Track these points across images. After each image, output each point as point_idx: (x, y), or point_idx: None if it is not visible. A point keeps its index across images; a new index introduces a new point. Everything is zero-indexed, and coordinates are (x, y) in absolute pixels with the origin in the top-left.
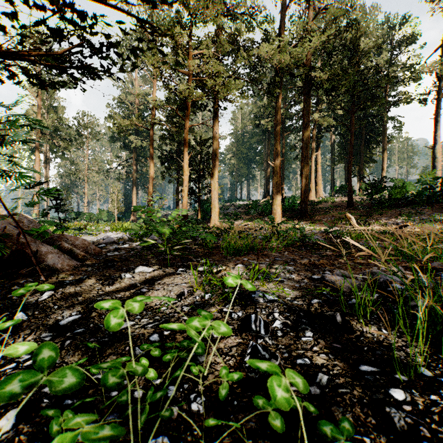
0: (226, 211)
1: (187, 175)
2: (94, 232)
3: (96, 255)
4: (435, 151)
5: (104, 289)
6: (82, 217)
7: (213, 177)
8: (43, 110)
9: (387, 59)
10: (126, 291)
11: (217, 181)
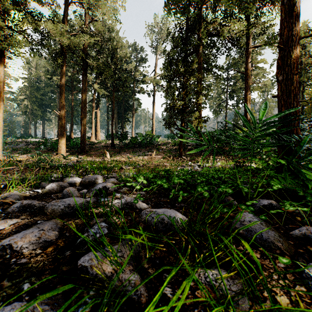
0: (16, 146)
1: None
2: None
3: None
4: (153, 121)
5: None
6: None
7: None
8: None
9: (134, 67)
10: None
11: (0, 119)
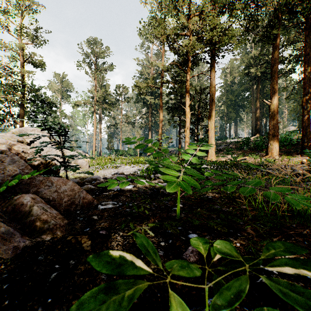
0: (219, 147)
1: (188, 117)
2: (118, 165)
3: (84, 207)
4: None
5: None
6: (118, 153)
7: (210, 119)
8: (98, 88)
9: None
10: None
11: (213, 121)
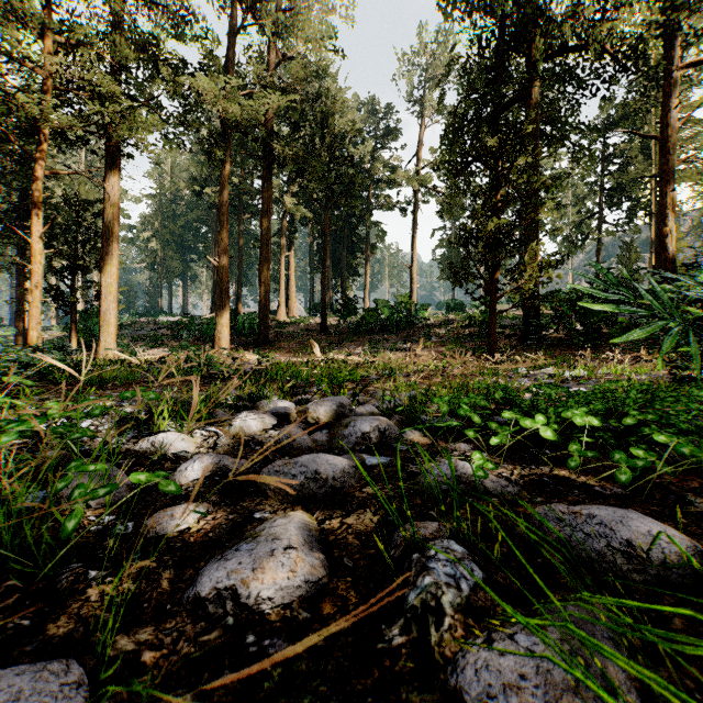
0: (138, 332)
1: (40, 263)
2: None
3: None
4: (413, 271)
5: None
6: None
7: (104, 271)
8: None
9: (369, 151)
10: None
11: (111, 278)
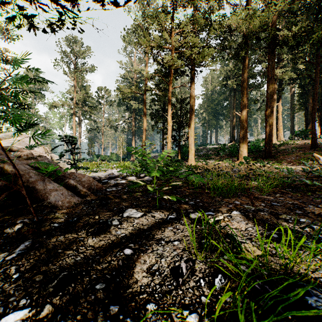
0: (199, 153)
1: (170, 126)
2: (105, 169)
3: (98, 190)
4: None
5: (86, 241)
6: (100, 158)
7: (190, 127)
8: (78, 89)
9: None
10: (108, 247)
11: (193, 129)
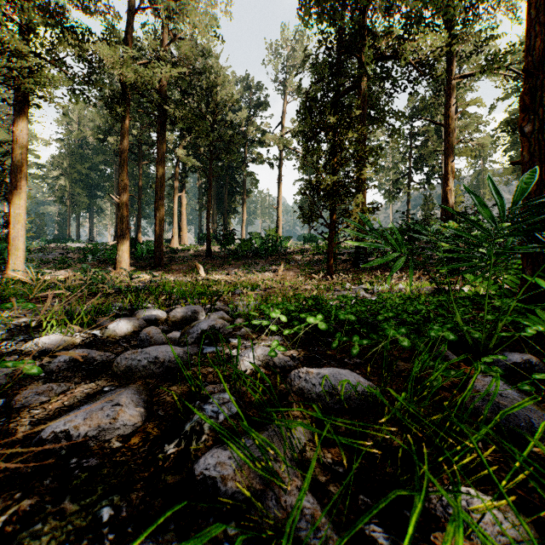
0: (47, 256)
1: None
2: None
3: None
4: (279, 211)
5: None
6: None
7: (13, 203)
8: None
9: (246, 117)
10: None
11: (21, 209)
